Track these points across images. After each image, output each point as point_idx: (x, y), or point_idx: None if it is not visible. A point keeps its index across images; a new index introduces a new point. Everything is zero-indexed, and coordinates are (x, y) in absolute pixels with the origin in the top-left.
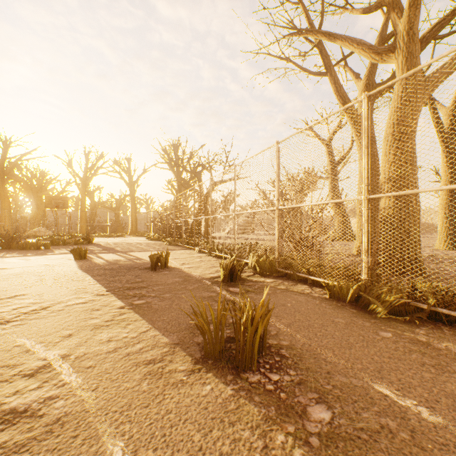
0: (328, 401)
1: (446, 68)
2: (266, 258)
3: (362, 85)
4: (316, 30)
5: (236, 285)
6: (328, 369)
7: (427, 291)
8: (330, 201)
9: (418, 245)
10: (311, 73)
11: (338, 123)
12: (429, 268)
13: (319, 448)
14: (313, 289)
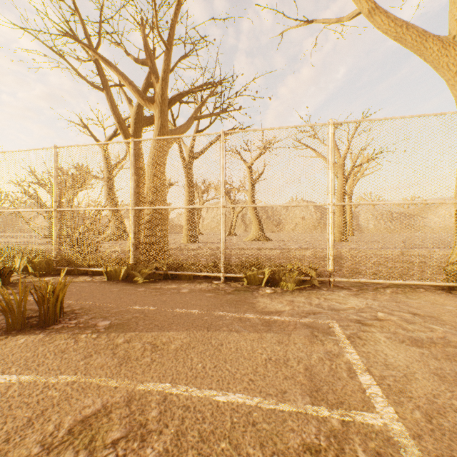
0: (109, 318)
1: (182, 128)
2: (41, 259)
3: (134, 112)
4: (95, 51)
5: (8, 288)
6: (108, 309)
7: (164, 263)
8: (108, 208)
9: (167, 240)
10: (88, 82)
11: (115, 131)
12: (174, 254)
13: (105, 331)
14: (94, 277)
